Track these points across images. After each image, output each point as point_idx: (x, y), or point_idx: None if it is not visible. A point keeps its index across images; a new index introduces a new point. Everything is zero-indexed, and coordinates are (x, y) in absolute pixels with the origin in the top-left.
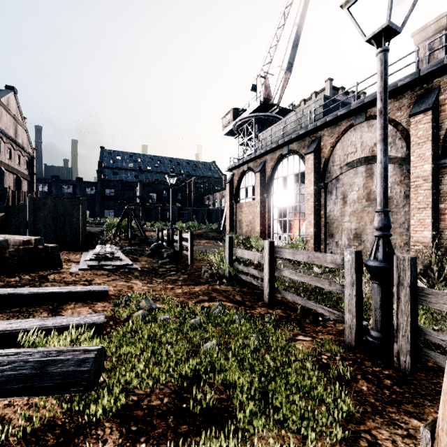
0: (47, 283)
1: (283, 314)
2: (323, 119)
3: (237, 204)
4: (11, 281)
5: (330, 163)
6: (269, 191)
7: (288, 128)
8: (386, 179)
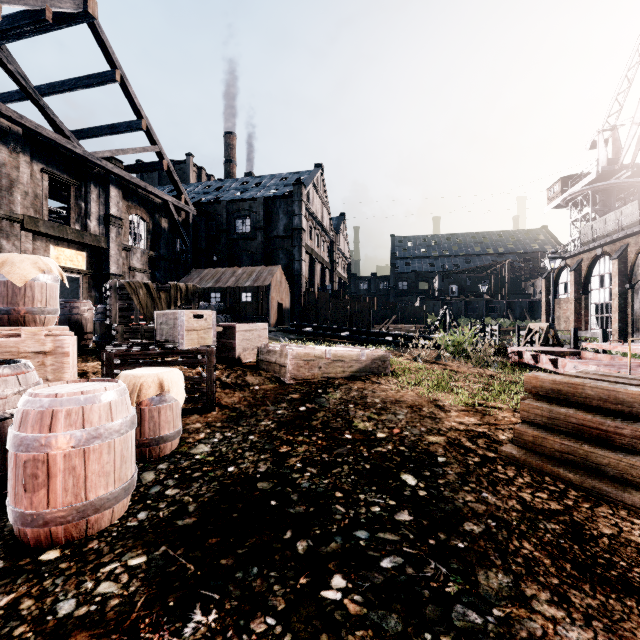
0: None
1: None
2: (623, 233)
3: (555, 300)
4: None
5: (635, 267)
6: (585, 288)
7: (608, 226)
8: (552, 308)
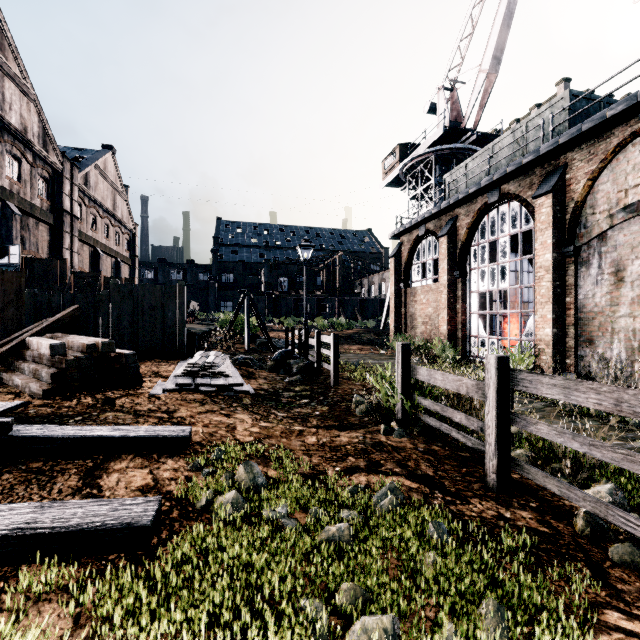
0: (108, 414)
1: (539, 527)
2: (573, 130)
3: (408, 289)
4: (64, 406)
5: (585, 210)
6: (462, 266)
7: (498, 158)
8: None
